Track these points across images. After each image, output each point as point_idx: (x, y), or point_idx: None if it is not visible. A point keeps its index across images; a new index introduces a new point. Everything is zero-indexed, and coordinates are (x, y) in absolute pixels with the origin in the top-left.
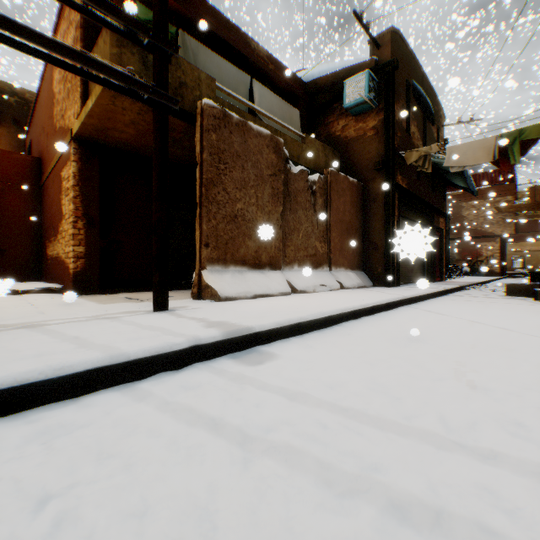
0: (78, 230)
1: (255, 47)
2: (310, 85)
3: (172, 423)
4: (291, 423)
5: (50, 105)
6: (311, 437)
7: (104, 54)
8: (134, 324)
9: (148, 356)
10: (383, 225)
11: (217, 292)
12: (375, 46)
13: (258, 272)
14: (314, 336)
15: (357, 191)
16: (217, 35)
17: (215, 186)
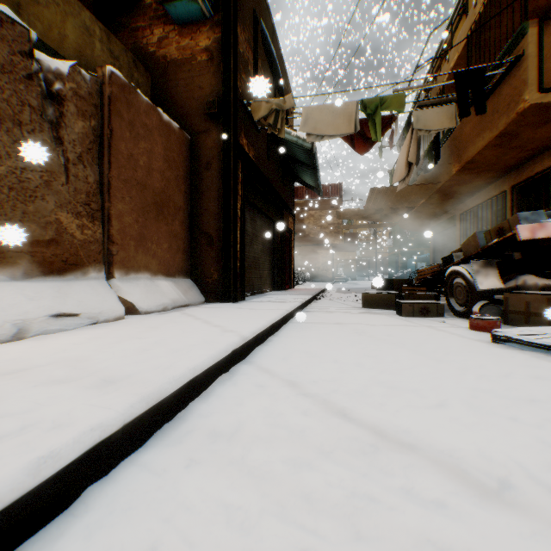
0: None
1: None
2: None
3: None
4: None
5: None
6: None
7: None
8: None
9: None
10: (220, 206)
11: None
12: None
13: None
14: None
15: (179, 143)
16: None
17: None
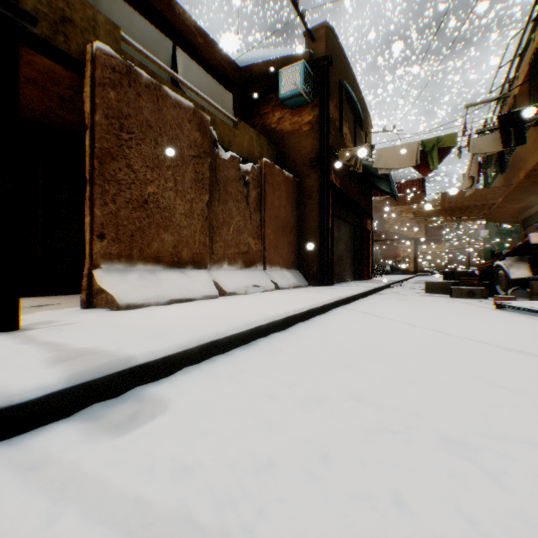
0: None
1: (180, 13)
2: (245, 71)
3: None
4: None
5: None
6: None
7: None
8: None
9: None
10: (318, 223)
11: (114, 298)
12: (310, 39)
13: (177, 271)
14: (234, 358)
15: (292, 186)
16: None
17: (115, 160)
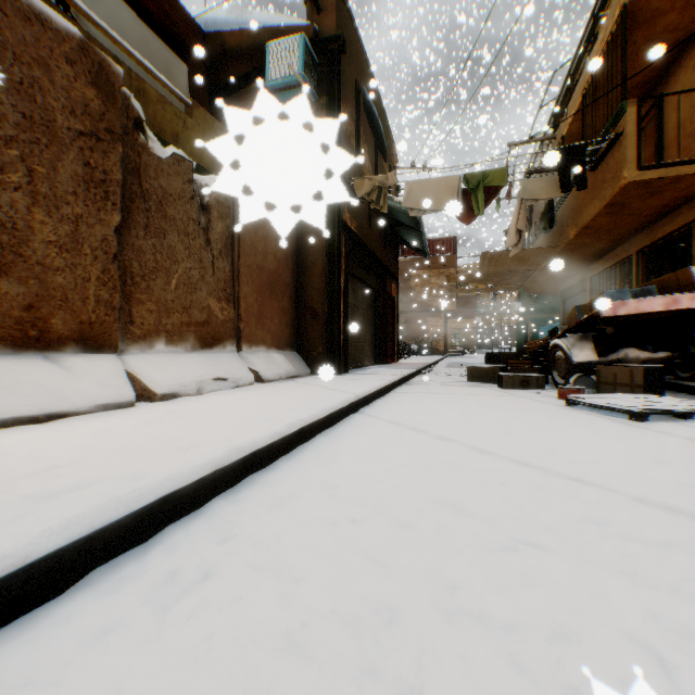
0: None
1: None
2: (213, 40)
3: None
4: None
5: None
6: None
7: None
8: None
9: None
10: (325, 282)
11: None
12: (313, 6)
13: (38, 357)
14: (31, 647)
15: None
16: None
17: None
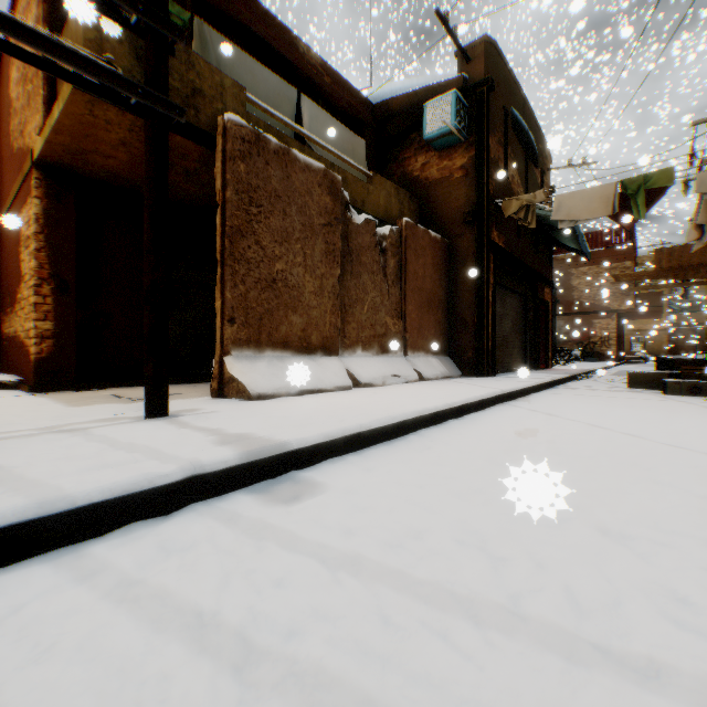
0: (44, 298)
1: (304, 51)
2: (380, 108)
3: (126, 626)
4: (331, 617)
5: (6, 118)
6: (361, 645)
7: (76, 40)
8: (107, 440)
9: (110, 498)
10: (474, 296)
11: (246, 387)
12: (464, 60)
13: (306, 358)
14: (379, 451)
15: (441, 250)
16: (251, 29)
17: (244, 238)
